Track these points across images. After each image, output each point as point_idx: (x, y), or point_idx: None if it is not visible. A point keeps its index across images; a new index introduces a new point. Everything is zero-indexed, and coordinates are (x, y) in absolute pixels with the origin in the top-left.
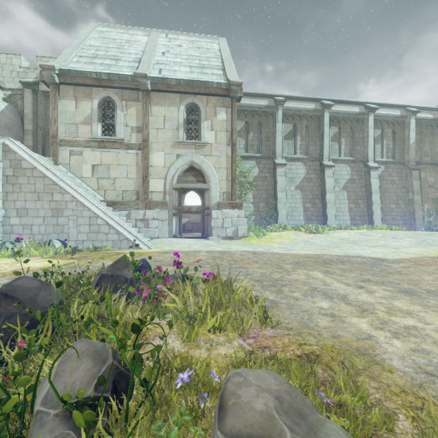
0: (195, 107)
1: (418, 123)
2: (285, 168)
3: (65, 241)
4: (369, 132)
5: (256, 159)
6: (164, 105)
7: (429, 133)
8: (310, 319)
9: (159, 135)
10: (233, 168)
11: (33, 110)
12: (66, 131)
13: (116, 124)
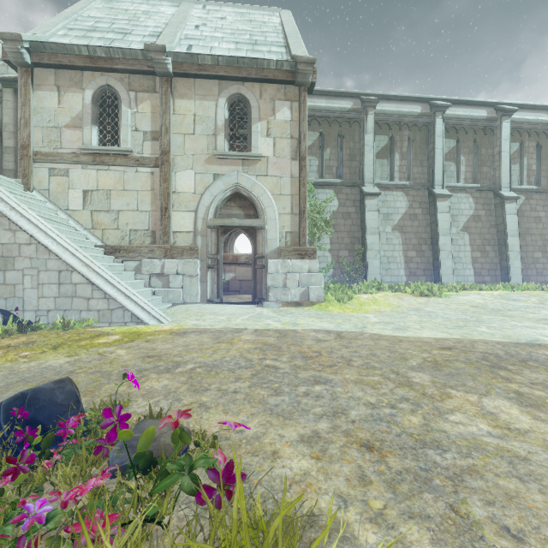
0: (242, 100)
1: None
2: (378, 200)
3: (17, 312)
4: (502, 146)
5: (336, 187)
6: (194, 97)
7: None
8: None
9: (186, 145)
10: (302, 194)
11: (15, 119)
12: (44, 139)
13: (120, 127)
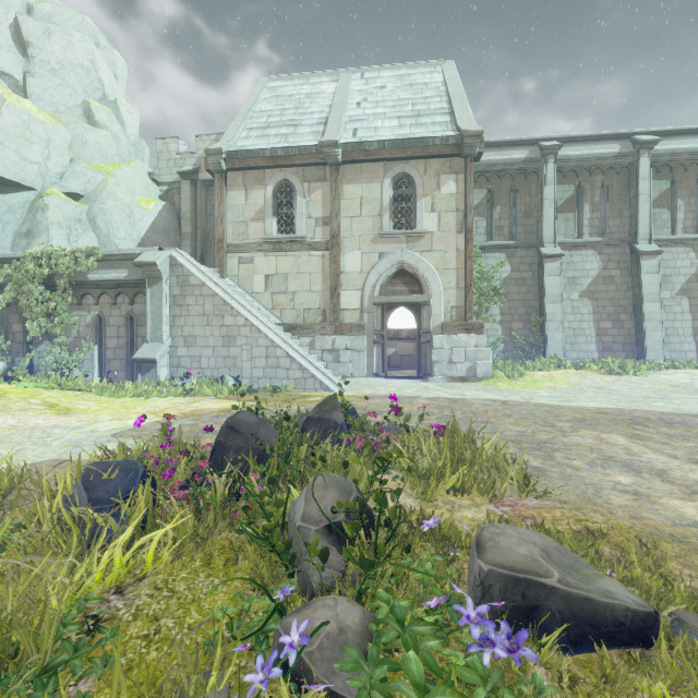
0: (406, 178)
1: None
2: (561, 262)
3: (237, 379)
4: None
5: (507, 250)
6: (361, 181)
7: None
8: (597, 494)
9: (353, 227)
10: (468, 268)
11: (191, 207)
12: (234, 233)
13: (296, 216)
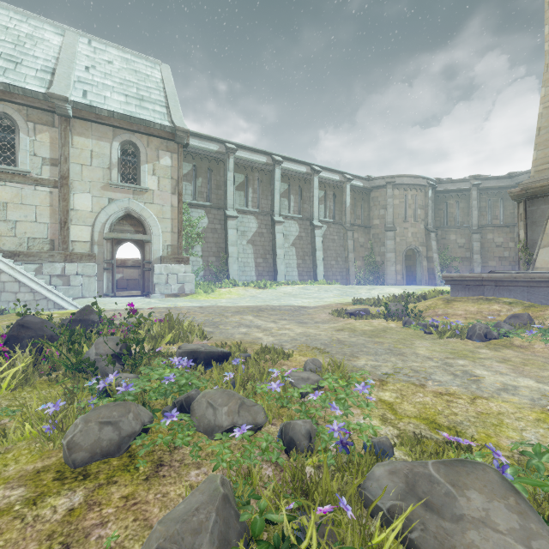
0: (133, 145)
1: (353, 189)
2: (237, 221)
3: None
4: (314, 192)
5: (206, 209)
6: (91, 137)
7: (361, 199)
8: (232, 336)
9: (84, 173)
10: (179, 219)
11: None
12: None
13: (18, 151)
